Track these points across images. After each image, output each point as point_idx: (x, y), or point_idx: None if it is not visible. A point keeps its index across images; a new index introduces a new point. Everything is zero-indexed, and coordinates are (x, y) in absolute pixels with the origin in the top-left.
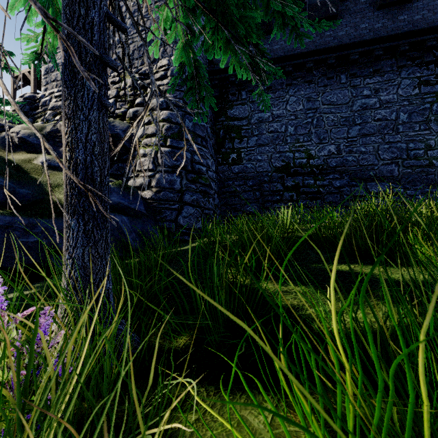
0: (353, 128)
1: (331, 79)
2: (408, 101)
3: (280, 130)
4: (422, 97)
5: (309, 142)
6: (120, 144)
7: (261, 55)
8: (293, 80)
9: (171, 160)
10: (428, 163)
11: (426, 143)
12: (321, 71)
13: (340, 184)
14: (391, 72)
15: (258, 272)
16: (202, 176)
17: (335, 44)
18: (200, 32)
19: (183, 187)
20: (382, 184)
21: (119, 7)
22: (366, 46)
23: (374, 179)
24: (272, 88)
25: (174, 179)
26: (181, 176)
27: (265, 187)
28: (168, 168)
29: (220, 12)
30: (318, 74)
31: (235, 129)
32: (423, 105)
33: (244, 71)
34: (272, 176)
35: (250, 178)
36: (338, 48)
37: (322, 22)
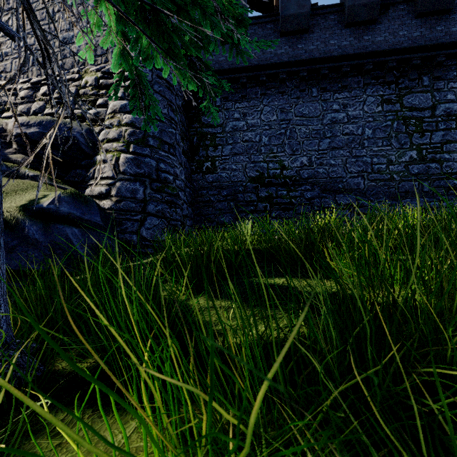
0: (324, 141)
1: (303, 91)
2: (372, 118)
3: (255, 139)
4: (385, 115)
5: (283, 152)
6: (31, 155)
7: (205, 67)
8: (268, 90)
9: (134, 168)
10: (390, 177)
11: (388, 158)
12: (294, 83)
13: (311, 195)
14: (357, 88)
15: (198, 287)
16: (169, 185)
17: (307, 58)
18: (136, 40)
19: (146, 196)
20: (349, 196)
21: (31, 8)
22: (335, 62)
23: (342, 191)
24: (247, 97)
25: (137, 188)
26: (145, 185)
27: (240, 197)
28: (130, 176)
29: (154, 22)
30: (291, 85)
31: (209, 136)
32: (385, 122)
33: (189, 83)
34: (246, 186)
35: (225, 188)
36: (309, 61)
37: (260, 41)
